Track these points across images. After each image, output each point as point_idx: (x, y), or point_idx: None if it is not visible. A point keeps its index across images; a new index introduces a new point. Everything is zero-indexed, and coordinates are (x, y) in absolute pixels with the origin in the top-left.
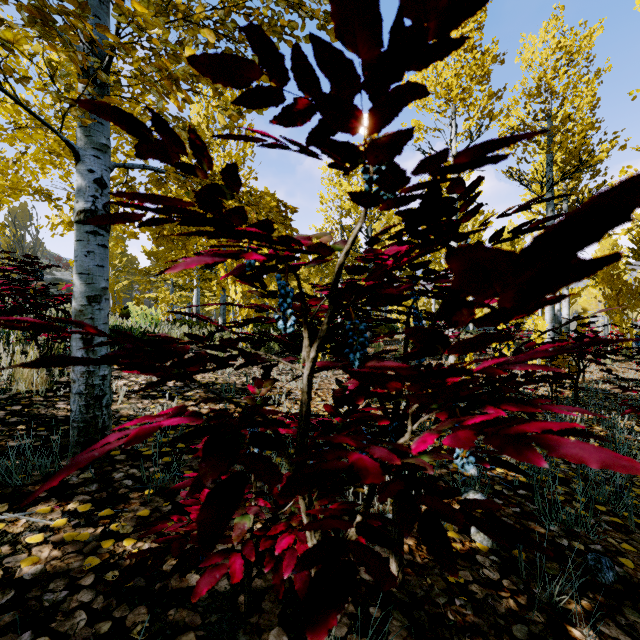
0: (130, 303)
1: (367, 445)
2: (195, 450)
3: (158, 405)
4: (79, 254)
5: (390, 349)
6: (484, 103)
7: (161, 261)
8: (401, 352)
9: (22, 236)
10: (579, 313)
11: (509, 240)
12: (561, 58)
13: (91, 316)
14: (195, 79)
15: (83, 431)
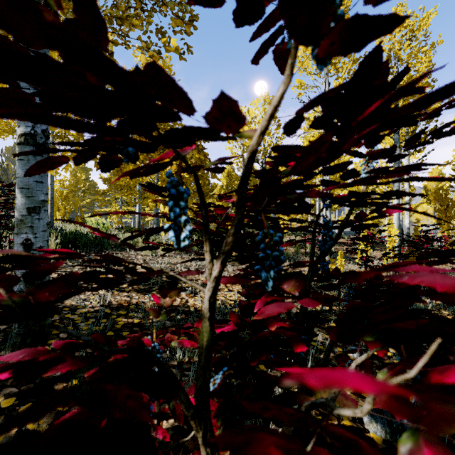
0: (87, 215)
1: (304, 453)
2: (122, 337)
3: (96, 297)
4: (20, 171)
5: (304, 262)
6: (350, 66)
7: (111, 184)
8: (287, 251)
9: (7, 165)
10: (414, 222)
11: (421, 146)
12: (405, 34)
13: (30, 225)
14: (120, 22)
15: (23, 324)
